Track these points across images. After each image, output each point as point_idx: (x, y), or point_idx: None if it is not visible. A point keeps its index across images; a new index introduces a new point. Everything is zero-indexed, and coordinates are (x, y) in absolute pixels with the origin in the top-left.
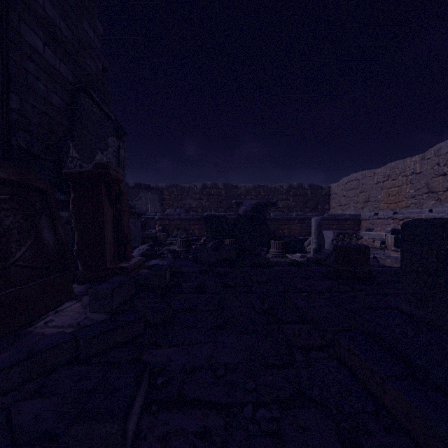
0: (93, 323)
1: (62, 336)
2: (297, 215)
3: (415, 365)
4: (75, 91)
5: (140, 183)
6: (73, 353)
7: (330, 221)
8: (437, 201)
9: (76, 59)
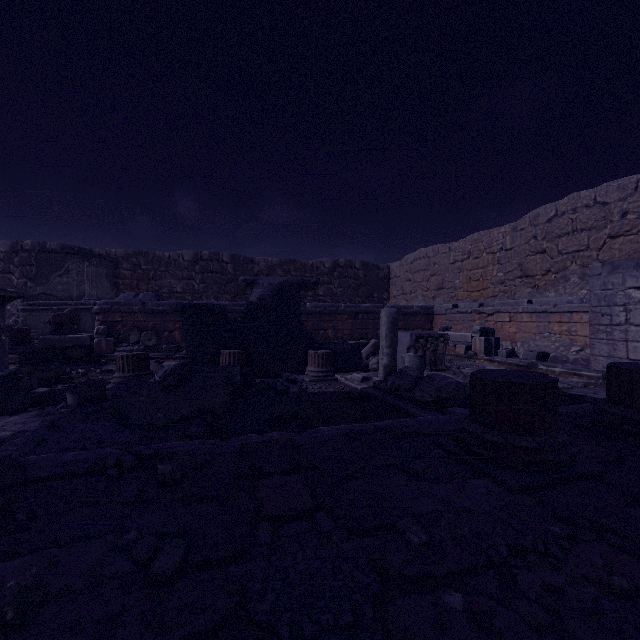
0: None
1: None
2: (346, 306)
3: None
4: None
5: (71, 246)
6: None
7: None
8: (533, 288)
9: None
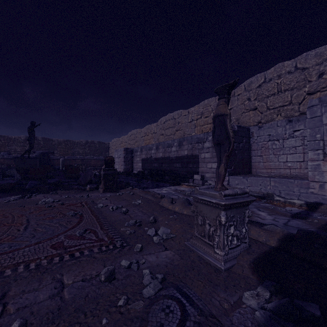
0: None
1: None
2: (80, 157)
3: None
4: None
5: None
6: None
7: (97, 160)
8: None
9: None
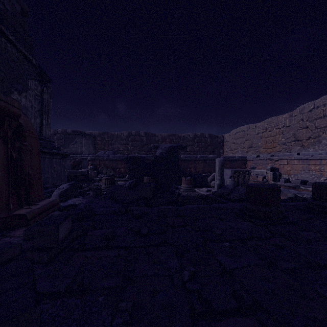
0: None
1: None
2: (201, 156)
3: None
4: None
5: (77, 131)
6: None
7: (225, 161)
8: (301, 147)
9: None
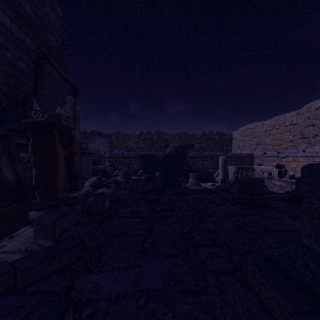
0: (39, 248)
1: (2, 267)
2: (208, 154)
3: (319, 300)
4: (38, 59)
5: (94, 131)
6: (11, 282)
7: (232, 158)
8: (308, 144)
9: (39, 35)
